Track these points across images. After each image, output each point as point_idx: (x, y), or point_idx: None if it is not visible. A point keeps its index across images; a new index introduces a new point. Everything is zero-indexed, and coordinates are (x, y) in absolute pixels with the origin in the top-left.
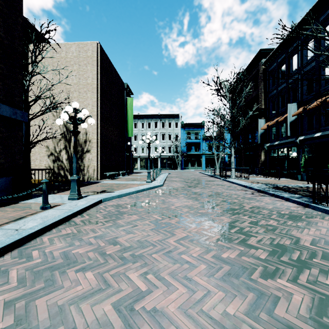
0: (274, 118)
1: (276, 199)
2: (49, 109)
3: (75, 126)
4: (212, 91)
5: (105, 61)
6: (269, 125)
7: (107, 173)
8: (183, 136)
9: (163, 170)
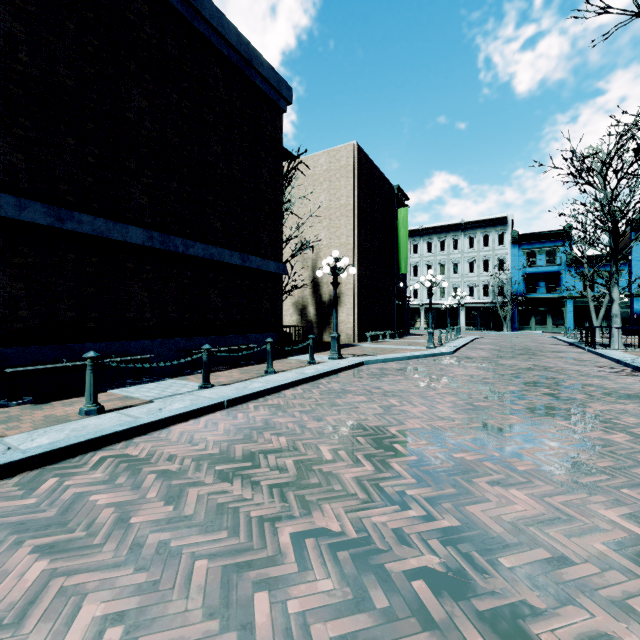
0: None
1: None
2: (298, 251)
3: (336, 278)
4: (562, 177)
5: (364, 165)
6: None
7: (367, 333)
8: (517, 262)
9: (469, 332)
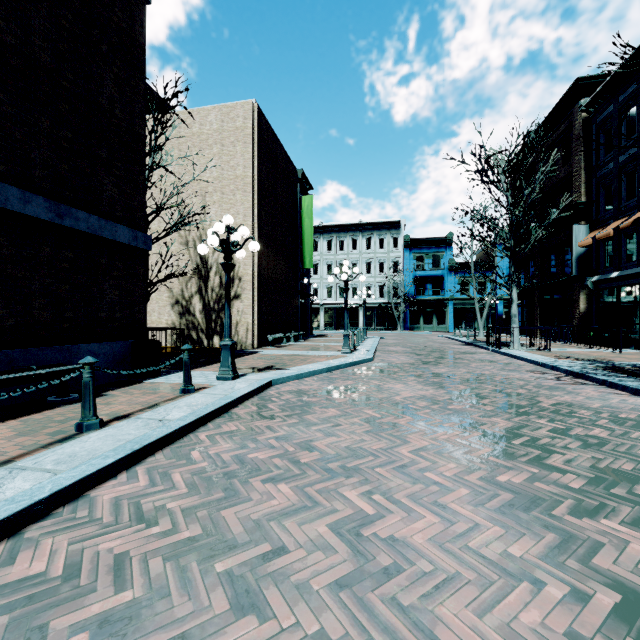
0: (610, 222)
1: (610, 390)
2: (177, 226)
3: (228, 256)
4: (469, 174)
5: (266, 133)
6: (598, 237)
7: (270, 336)
8: (409, 265)
9: (368, 332)
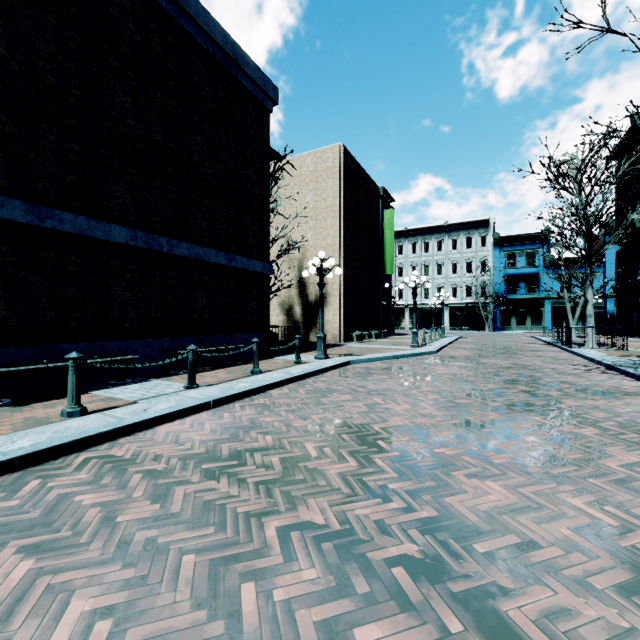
0: None
1: (622, 377)
2: (285, 251)
3: (322, 278)
4: (540, 182)
5: (350, 167)
6: None
7: (353, 333)
8: (499, 264)
9: (453, 332)
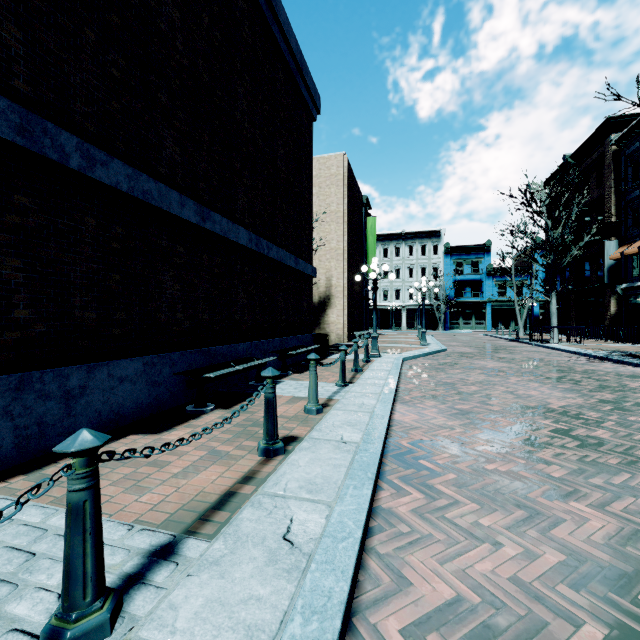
0: (636, 239)
1: (621, 365)
2: None
3: (376, 283)
4: (516, 205)
5: (350, 175)
6: (625, 252)
7: (356, 333)
8: (449, 270)
9: (412, 331)
